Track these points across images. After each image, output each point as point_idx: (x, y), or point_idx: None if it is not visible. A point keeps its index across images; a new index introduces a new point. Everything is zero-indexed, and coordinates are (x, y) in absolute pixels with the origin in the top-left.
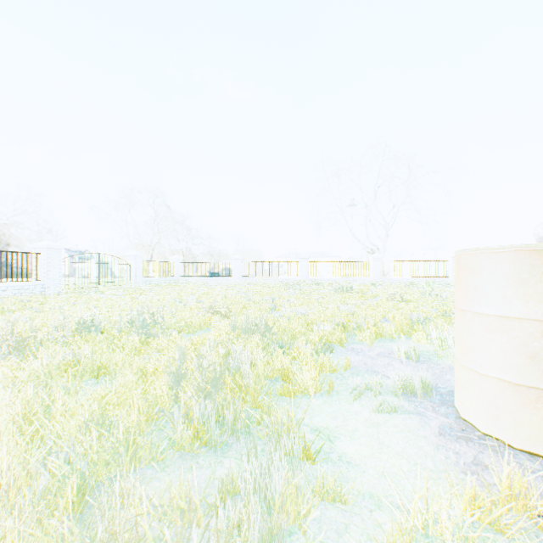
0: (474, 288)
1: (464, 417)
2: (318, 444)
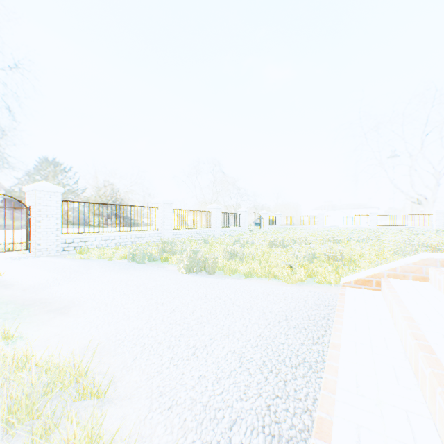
0: None
1: None
2: None
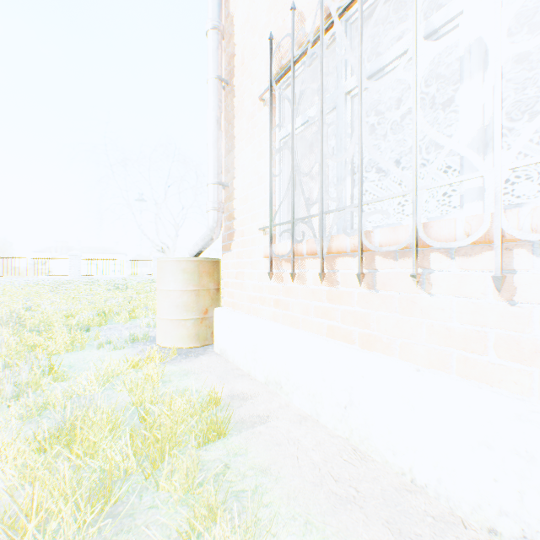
0: (160, 278)
1: (158, 343)
2: (63, 369)
